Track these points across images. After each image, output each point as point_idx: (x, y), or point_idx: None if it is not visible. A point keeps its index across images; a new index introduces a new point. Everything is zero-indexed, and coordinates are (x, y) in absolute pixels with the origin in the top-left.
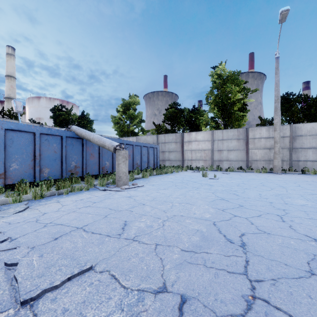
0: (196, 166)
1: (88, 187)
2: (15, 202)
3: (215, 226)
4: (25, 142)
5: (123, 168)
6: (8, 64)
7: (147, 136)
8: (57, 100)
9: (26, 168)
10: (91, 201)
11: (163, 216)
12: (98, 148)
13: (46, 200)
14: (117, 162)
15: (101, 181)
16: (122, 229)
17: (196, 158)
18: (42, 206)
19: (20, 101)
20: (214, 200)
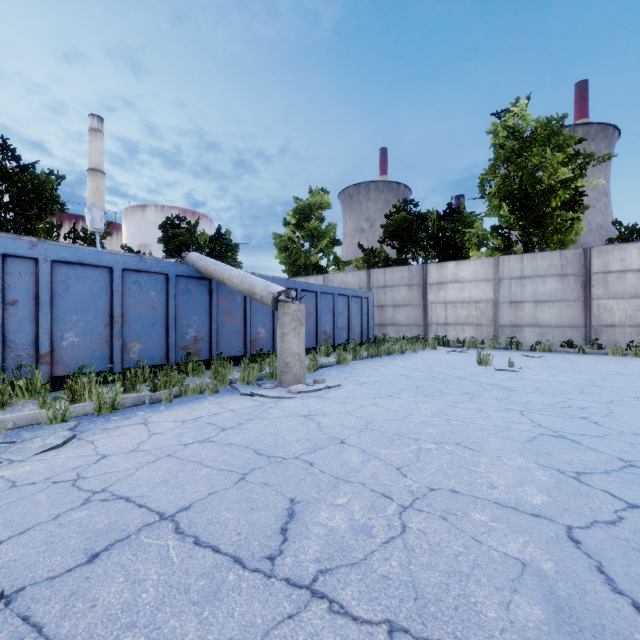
0: (458, 337)
1: (216, 386)
2: (54, 421)
3: (579, 548)
4: (92, 288)
5: (293, 344)
6: (92, 149)
7: (347, 273)
8: (175, 210)
9: (96, 341)
10: (216, 426)
11: (399, 488)
12: (243, 299)
13: (121, 418)
14: (280, 330)
15: (246, 373)
16: (280, 535)
17: (456, 321)
18: (106, 433)
19: (99, 209)
20: (535, 437)
